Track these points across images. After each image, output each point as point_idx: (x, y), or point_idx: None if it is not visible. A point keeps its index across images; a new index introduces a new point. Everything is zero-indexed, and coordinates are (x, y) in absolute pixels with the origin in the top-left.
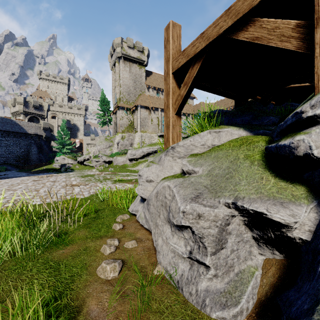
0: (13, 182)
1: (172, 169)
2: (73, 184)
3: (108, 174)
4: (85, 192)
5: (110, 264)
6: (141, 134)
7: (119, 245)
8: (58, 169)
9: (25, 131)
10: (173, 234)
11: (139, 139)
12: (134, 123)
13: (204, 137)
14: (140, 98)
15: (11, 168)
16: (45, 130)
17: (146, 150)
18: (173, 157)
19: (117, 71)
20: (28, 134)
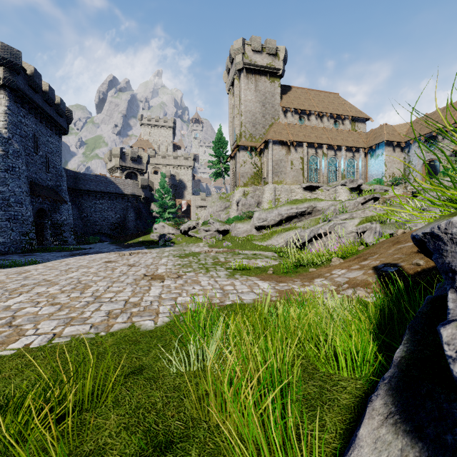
0: (77, 263)
1: None
2: (156, 275)
3: (221, 253)
4: (165, 304)
5: None
6: (274, 187)
7: None
8: (156, 242)
9: (121, 191)
10: None
11: (271, 194)
12: (262, 170)
13: None
14: (272, 129)
15: (105, 239)
16: (144, 189)
17: (285, 211)
18: None
19: (237, 93)
20: (124, 194)
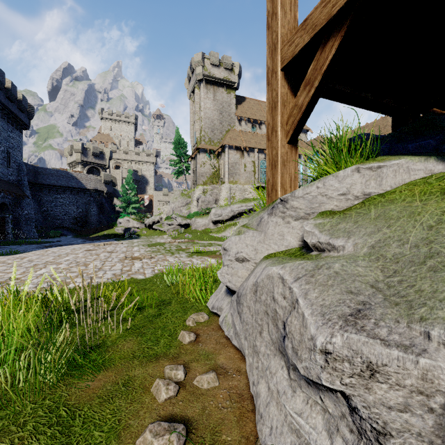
0: (62, 251)
1: (283, 239)
2: (134, 257)
3: (183, 243)
4: (148, 270)
5: (161, 438)
6: (230, 186)
7: (186, 380)
8: (121, 235)
9: (83, 186)
10: (293, 386)
11: (227, 193)
12: (220, 170)
13: (345, 179)
14: (228, 136)
15: (67, 233)
16: (107, 184)
17: (236, 208)
18: (284, 217)
19: (197, 100)
20: (86, 189)
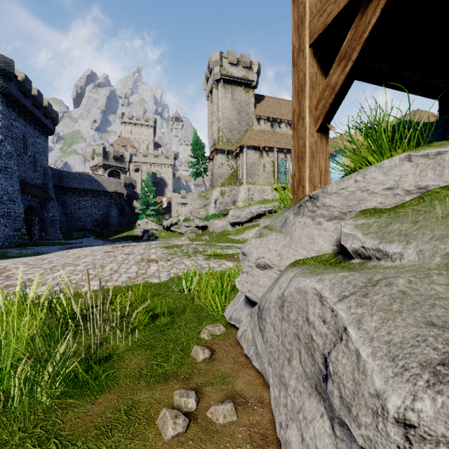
0: (82, 253)
1: (313, 243)
2: (150, 259)
3: (200, 245)
4: (163, 273)
5: None
6: (248, 187)
7: (198, 410)
8: (140, 237)
9: (104, 189)
10: (340, 448)
11: (245, 194)
12: (238, 171)
13: (392, 170)
14: (246, 135)
15: (89, 235)
16: (127, 187)
17: (255, 209)
18: (314, 217)
19: (215, 100)
20: (107, 192)
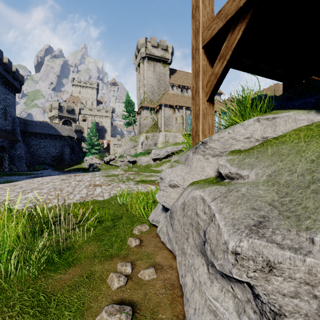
0: (44, 180)
1: (204, 171)
2: (96, 184)
3: (131, 174)
4: (106, 194)
5: (113, 316)
6: (165, 134)
7: (132, 274)
8: (87, 169)
9: (59, 134)
10: (211, 278)
11: (163, 138)
12: (158, 122)
13: (249, 127)
14: (164, 97)
15: (48, 167)
16: (77, 132)
17: (170, 149)
18: (204, 155)
19: (141, 72)
20: (62, 136)
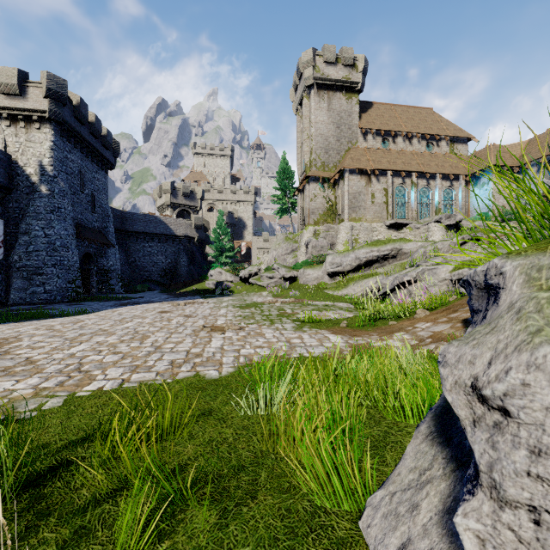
0: (130, 313)
1: None
2: (215, 326)
3: (288, 304)
4: (229, 355)
5: None
6: (351, 225)
7: None
8: (212, 290)
9: (172, 232)
10: None
11: (347, 234)
12: (336, 205)
13: None
14: (348, 156)
15: (155, 287)
16: (198, 229)
17: (363, 254)
18: None
19: (306, 113)
20: (175, 236)
